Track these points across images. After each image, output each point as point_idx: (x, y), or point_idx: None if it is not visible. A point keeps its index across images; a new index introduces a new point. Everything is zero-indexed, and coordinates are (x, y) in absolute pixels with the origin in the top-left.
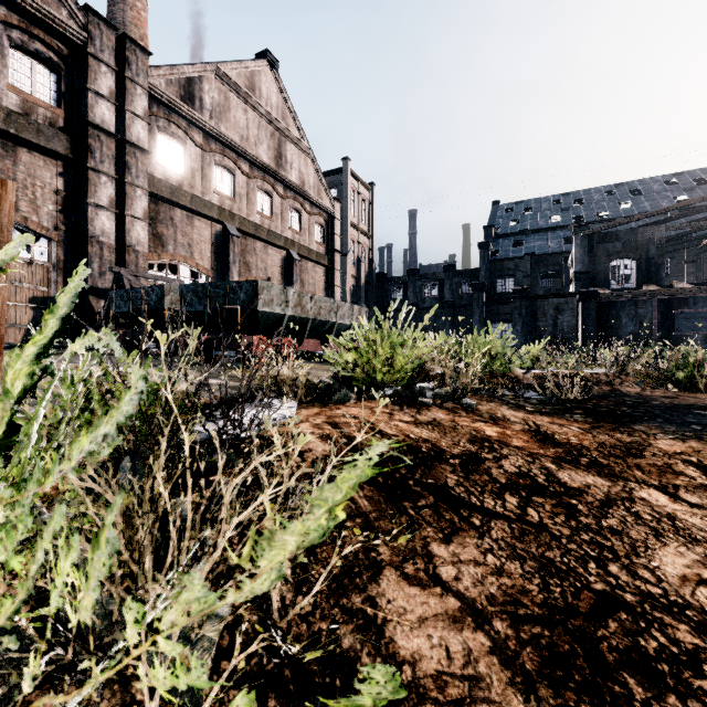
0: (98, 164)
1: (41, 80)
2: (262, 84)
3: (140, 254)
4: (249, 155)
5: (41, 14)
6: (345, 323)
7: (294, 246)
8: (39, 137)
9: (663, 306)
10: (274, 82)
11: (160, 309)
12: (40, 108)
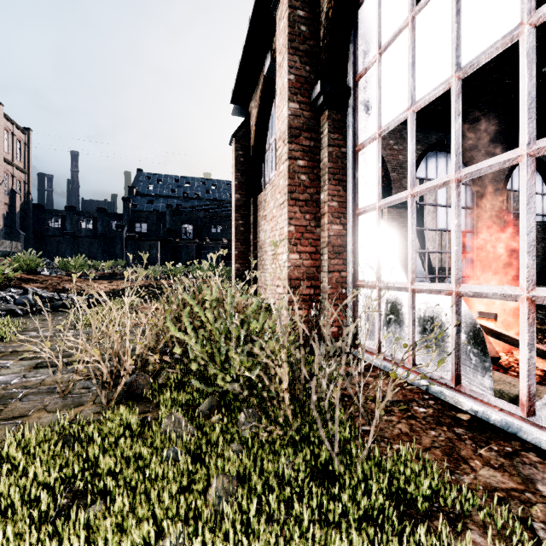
0: None
1: None
2: None
3: None
4: None
5: None
6: (7, 250)
7: None
8: None
9: (198, 249)
10: None
11: None
12: None
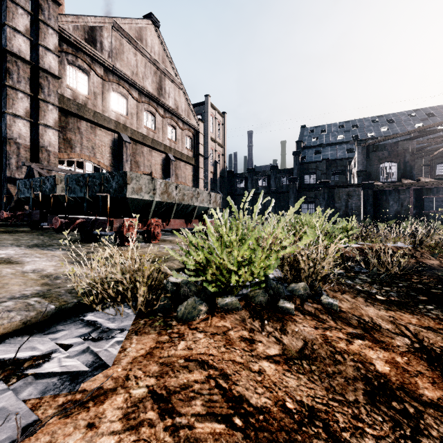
0: (16, 83)
1: None
2: (147, 37)
3: (52, 153)
4: (138, 85)
5: None
6: (204, 206)
7: (171, 151)
8: None
9: (416, 193)
10: (156, 36)
11: (54, 195)
12: None
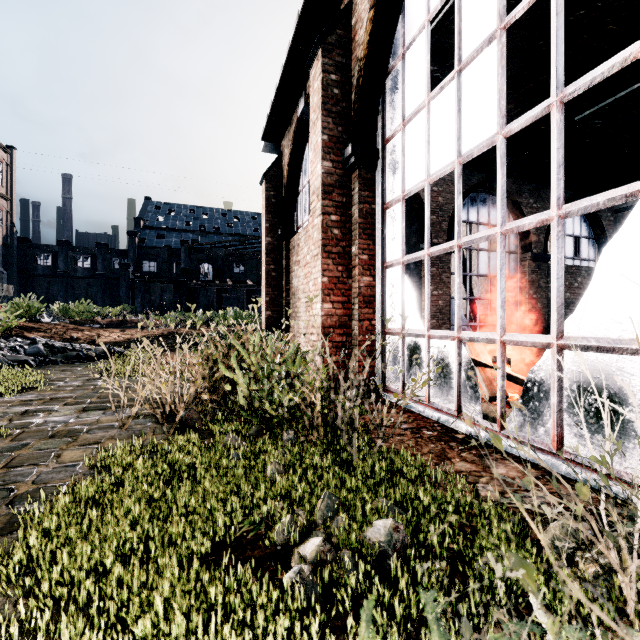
0: None
1: None
2: None
3: None
4: None
5: None
6: None
7: None
8: None
9: (218, 292)
10: None
11: None
12: None
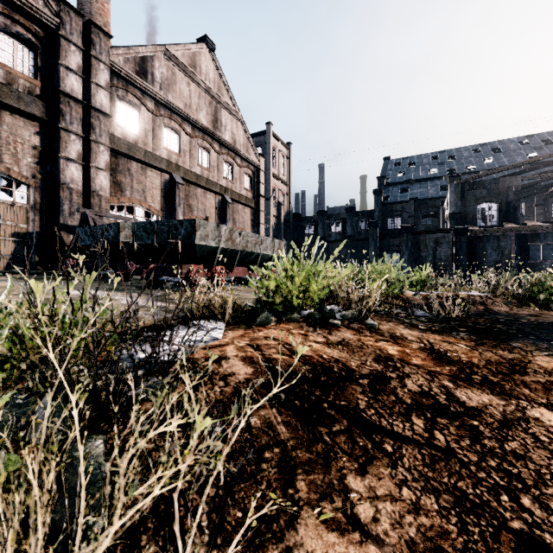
0: (68, 125)
1: (21, 56)
2: (202, 63)
3: (103, 198)
4: (191, 119)
5: (21, 3)
6: (267, 253)
7: (227, 192)
8: (19, 103)
9: (520, 240)
10: (211, 61)
11: (117, 243)
12: (20, 79)
